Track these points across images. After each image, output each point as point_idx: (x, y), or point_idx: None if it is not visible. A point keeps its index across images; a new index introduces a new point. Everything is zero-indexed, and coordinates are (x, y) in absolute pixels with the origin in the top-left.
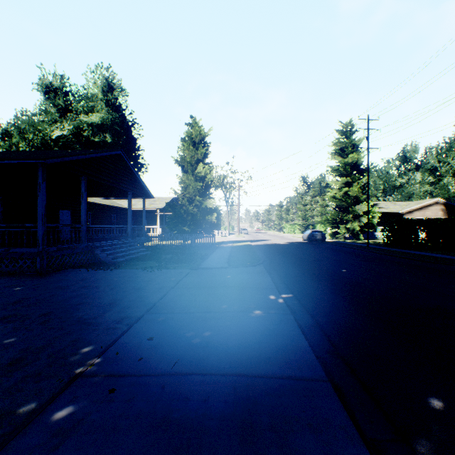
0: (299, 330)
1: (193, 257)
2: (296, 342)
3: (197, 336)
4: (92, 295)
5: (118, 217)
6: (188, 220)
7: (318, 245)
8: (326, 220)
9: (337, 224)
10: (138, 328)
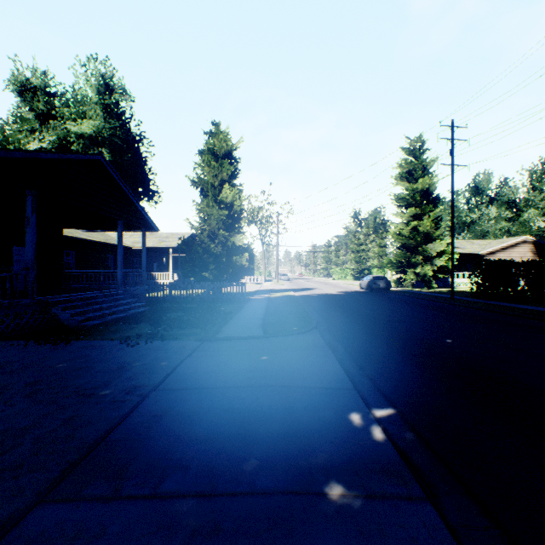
0: None
1: (211, 315)
2: None
3: None
4: None
5: (116, 258)
6: (209, 262)
7: (383, 296)
8: (389, 262)
9: (403, 268)
10: None
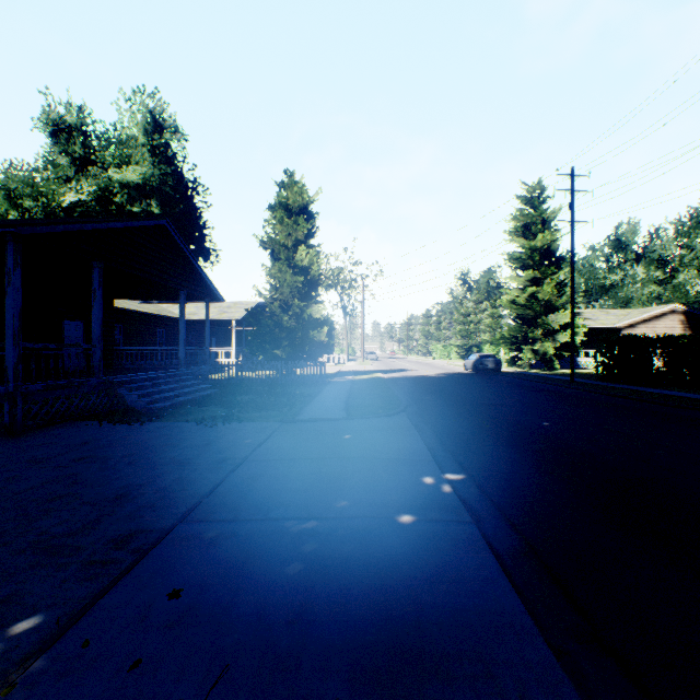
0: (498, 567)
1: (287, 398)
2: (497, 602)
3: (278, 587)
4: (89, 477)
5: (169, 333)
6: (282, 338)
7: (490, 378)
8: (501, 338)
9: (518, 344)
10: (155, 563)
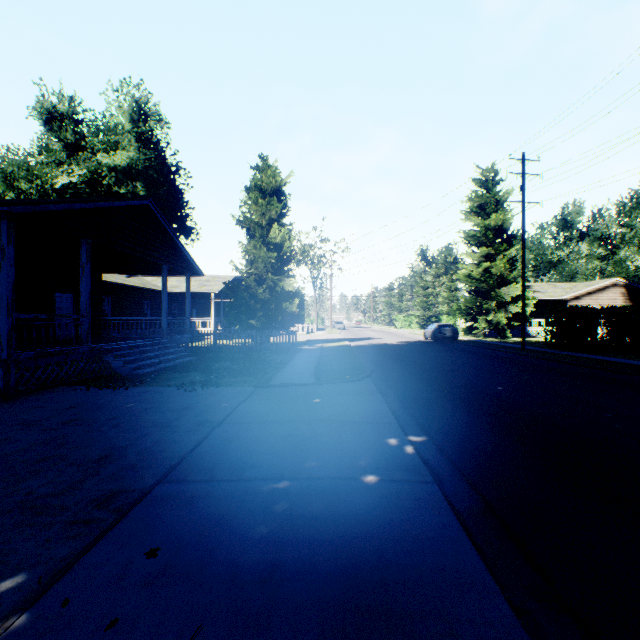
0: (459, 526)
1: (261, 365)
2: (458, 561)
3: (250, 546)
4: (75, 439)
5: (153, 304)
6: (257, 309)
7: (448, 346)
8: (458, 309)
9: (473, 315)
10: (134, 522)
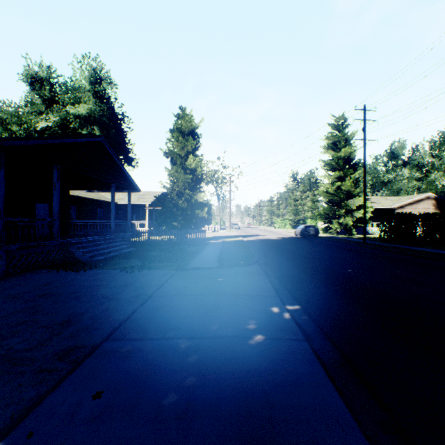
0: (324, 374)
1: (181, 254)
2: (325, 401)
3: (170, 390)
4: (46, 308)
5: (105, 211)
6: (178, 215)
7: (312, 241)
8: (318, 214)
9: (329, 219)
10: (85, 371)
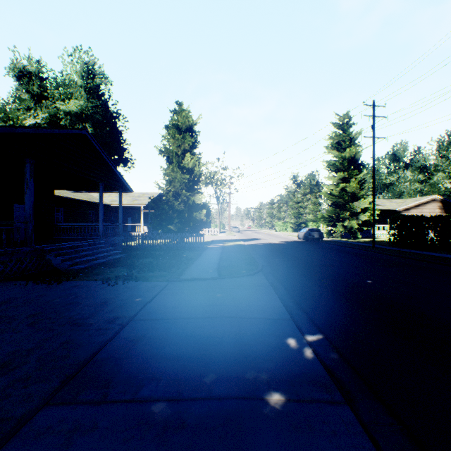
0: None
1: (175, 261)
2: None
3: None
4: None
5: (97, 214)
6: (174, 217)
7: (317, 245)
8: (322, 217)
9: (333, 222)
10: None
